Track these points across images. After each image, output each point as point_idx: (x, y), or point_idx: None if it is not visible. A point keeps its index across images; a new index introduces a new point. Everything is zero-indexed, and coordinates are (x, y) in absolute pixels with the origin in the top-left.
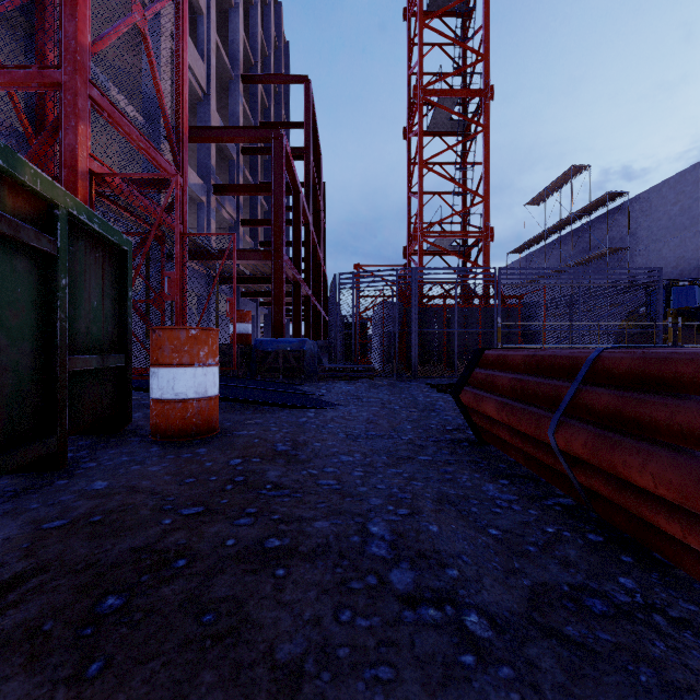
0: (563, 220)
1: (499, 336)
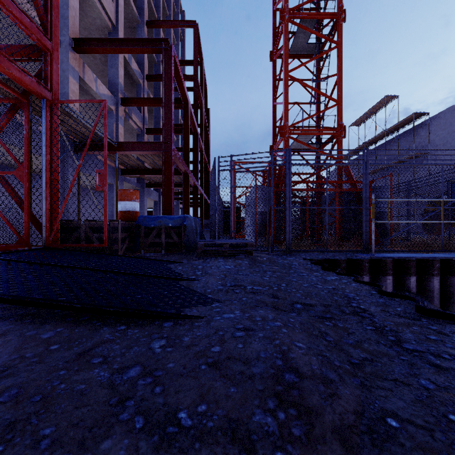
0: (379, 135)
1: (373, 212)
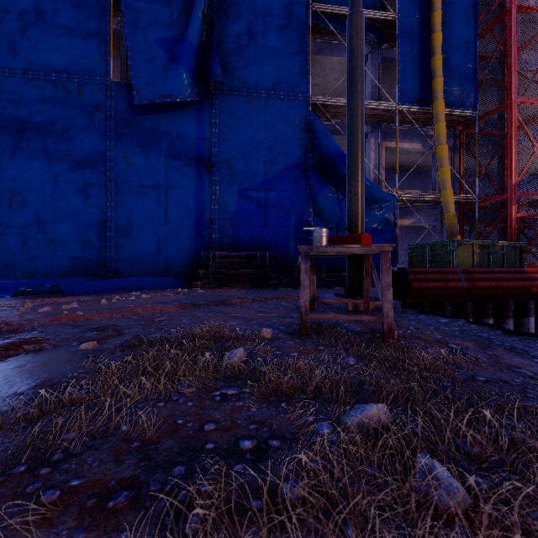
0: None
1: None
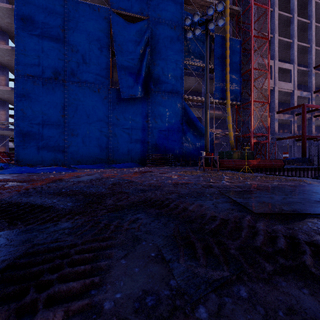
0: None
1: None
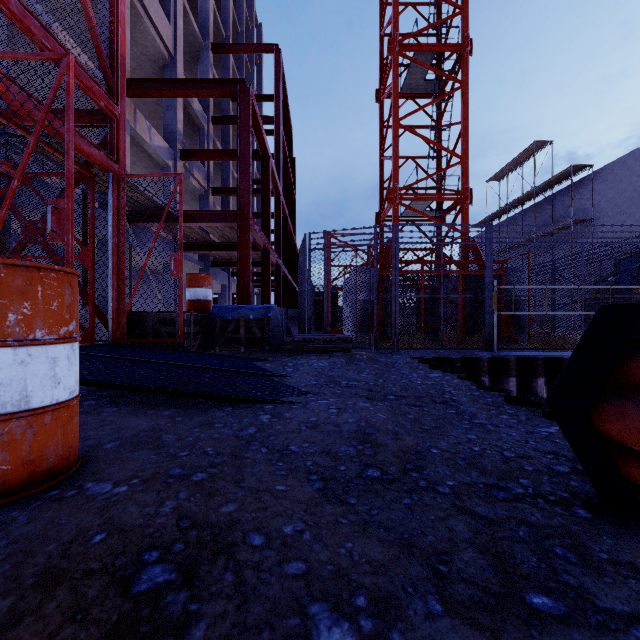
0: (526, 194)
1: (495, 301)
